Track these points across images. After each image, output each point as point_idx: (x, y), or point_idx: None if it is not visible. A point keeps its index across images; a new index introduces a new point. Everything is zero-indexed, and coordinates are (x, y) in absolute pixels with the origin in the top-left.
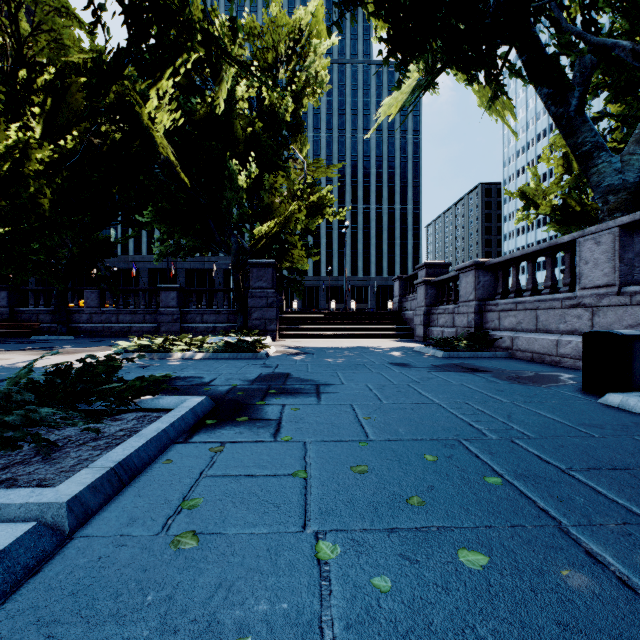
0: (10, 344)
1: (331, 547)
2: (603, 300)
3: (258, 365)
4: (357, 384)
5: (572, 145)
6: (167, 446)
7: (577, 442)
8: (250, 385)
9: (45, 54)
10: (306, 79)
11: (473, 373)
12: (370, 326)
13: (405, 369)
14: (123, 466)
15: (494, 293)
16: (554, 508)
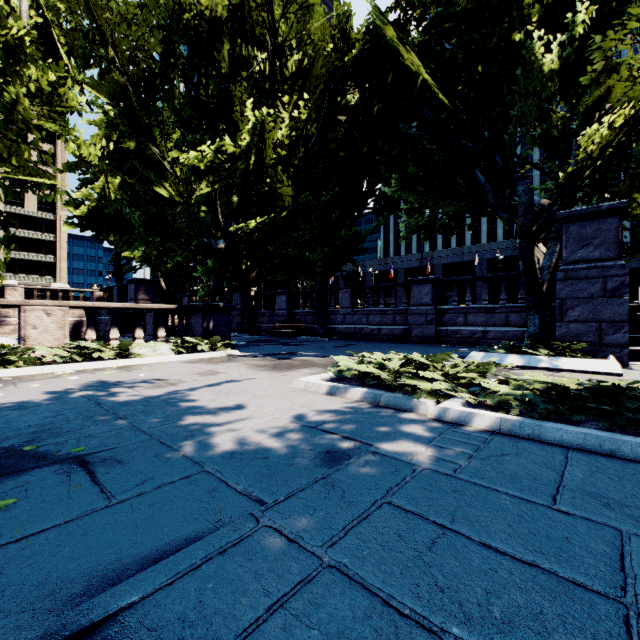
0: (270, 345)
1: None
2: None
3: None
4: None
5: None
6: None
7: None
8: None
9: (292, 33)
10: None
11: None
12: None
13: None
14: None
15: None
16: None
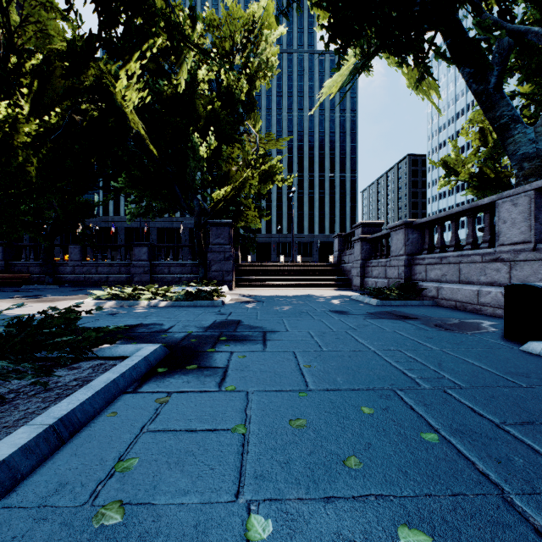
0: (2, 293)
1: (263, 523)
2: (520, 255)
3: (214, 312)
4: (300, 331)
5: (491, 118)
6: (115, 397)
7: (507, 392)
8: (204, 332)
9: (32, 42)
10: (258, 64)
11: (404, 320)
12: (313, 277)
13: (343, 316)
14: (64, 422)
15: (421, 249)
16: (494, 471)
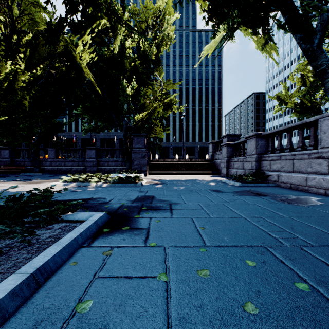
0: (8, 177)
1: None
2: None
3: (136, 190)
4: (193, 203)
5: (314, 66)
6: (76, 250)
7: None
8: (131, 204)
9: (26, 26)
10: (162, 37)
11: (259, 196)
12: (196, 168)
13: (219, 193)
14: (41, 270)
15: (266, 150)
16: None
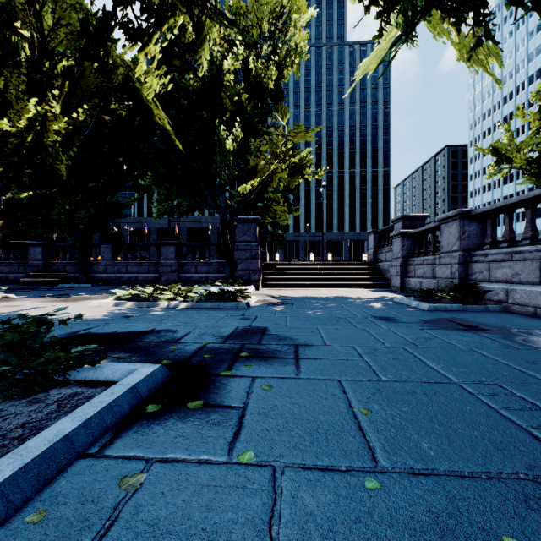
0: (37, 291)
1: None
2: None
3: (237, 317)
4: (342, 346)
5: None
6: (63, 467)
7: None
8: (221, 343)
9: (63, 44)
10: (287, 52)
11: (476, 332)
12: (346, 276)
13: (393, 325)
14: None
15: (480, 243)
16: None
